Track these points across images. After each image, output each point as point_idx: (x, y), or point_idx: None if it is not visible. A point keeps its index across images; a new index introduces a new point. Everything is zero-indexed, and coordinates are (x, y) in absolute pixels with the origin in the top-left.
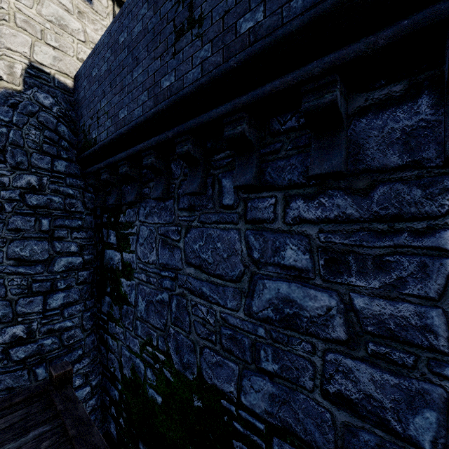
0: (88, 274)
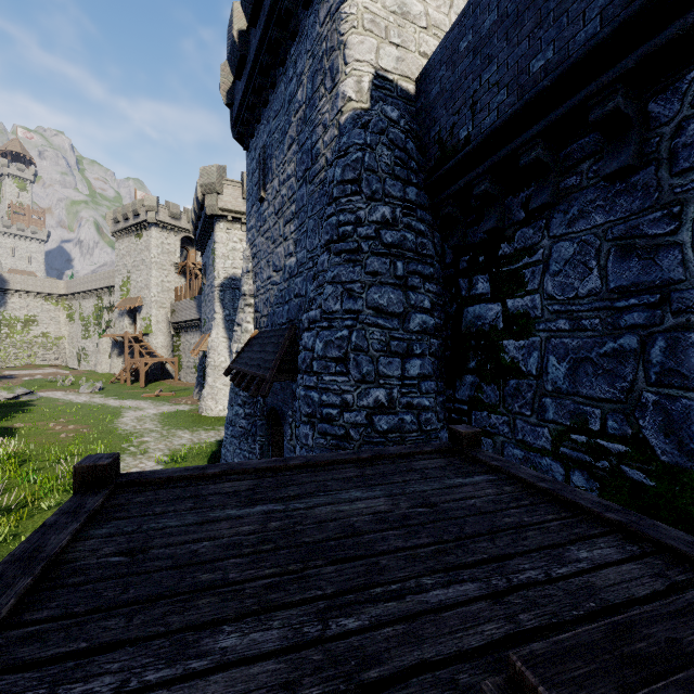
0: (437, 346)
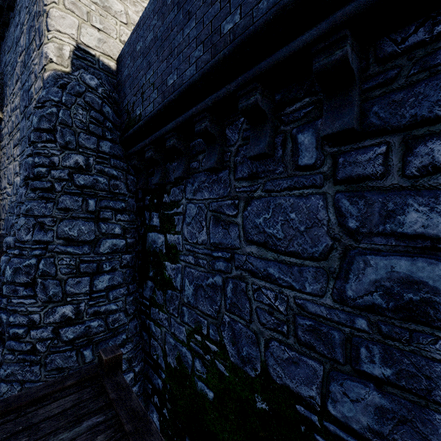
0: (131, 258)
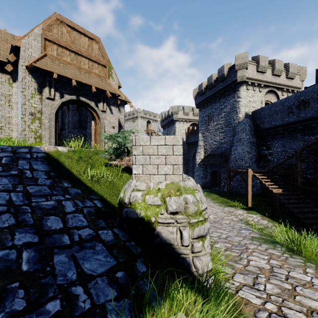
0: (256, 157)
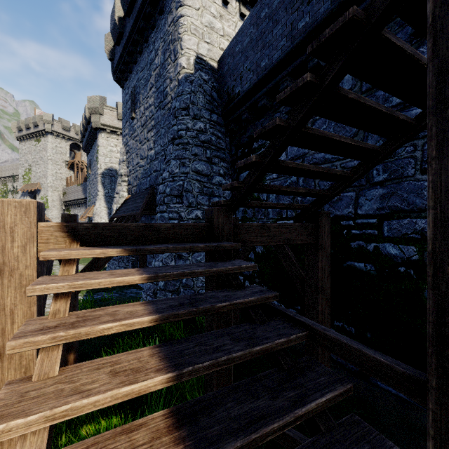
0: (228, 194)
